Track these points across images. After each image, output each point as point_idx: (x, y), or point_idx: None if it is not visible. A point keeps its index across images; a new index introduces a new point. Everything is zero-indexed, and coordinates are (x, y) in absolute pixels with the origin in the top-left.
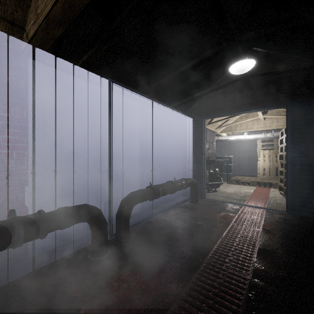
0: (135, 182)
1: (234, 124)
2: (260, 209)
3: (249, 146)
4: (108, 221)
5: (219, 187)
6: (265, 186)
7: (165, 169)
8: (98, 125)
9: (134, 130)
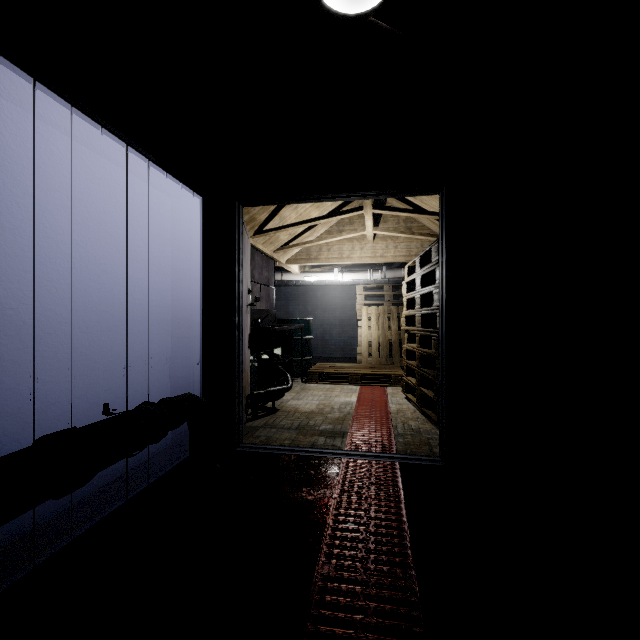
0: None
1: (316, 243)
2: (384, 461)
3: (342, 298)
4: None
5: (283, 396)
6: (376, 383)
7: (83, 367)
8: None
9: None
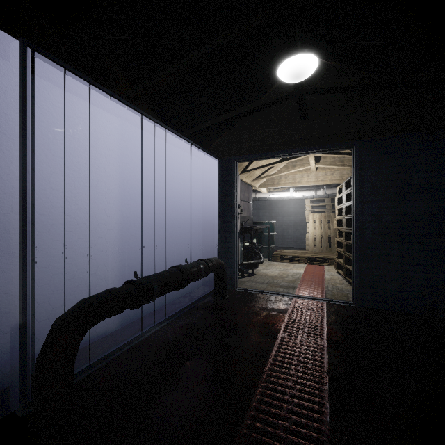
0: (108, 270)
1: (277, 175)
2: (317, 301)
3: (295, 208)
4: (19, 372)
5: (258, 267)
6: (318, 263)
7: (171, 243)
8: (4, 150)
9: (104, 170)
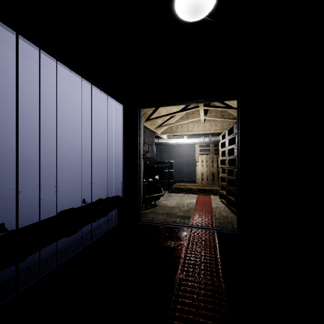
0: None
1: (175, 124)
2: (209, 230)
3: (188, 151)
4: None
5: (159, 199)
6: (206, 193)
7: (73, 183)
8: None
9: None
